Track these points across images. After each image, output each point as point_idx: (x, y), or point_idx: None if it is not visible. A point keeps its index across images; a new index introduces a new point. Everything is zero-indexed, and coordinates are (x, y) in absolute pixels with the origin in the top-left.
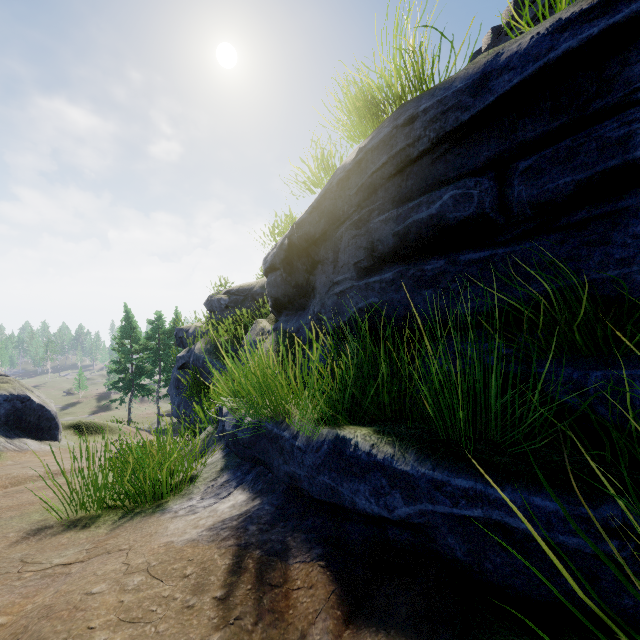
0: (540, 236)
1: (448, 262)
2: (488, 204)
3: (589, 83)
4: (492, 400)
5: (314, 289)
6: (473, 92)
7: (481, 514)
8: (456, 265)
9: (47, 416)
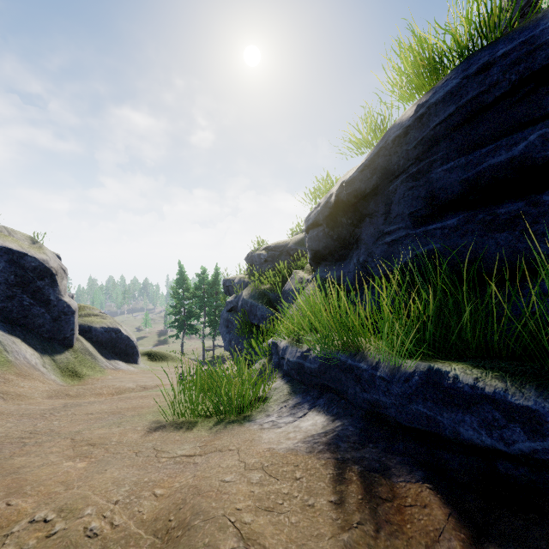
0: None
1: (528, 204)
2: None
3: None
4: None
5: (358, 241)
6: None
7: None
8: (539, 206)
9: (131, 345)
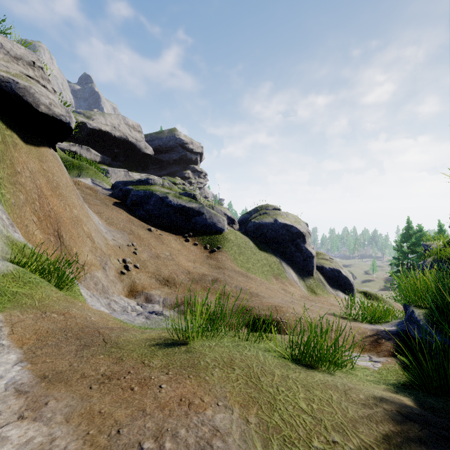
0: None
1: None
2: None
3: None
4: None
5: None
6: None
7: (428, 338)
8: None
9: (348, 283)
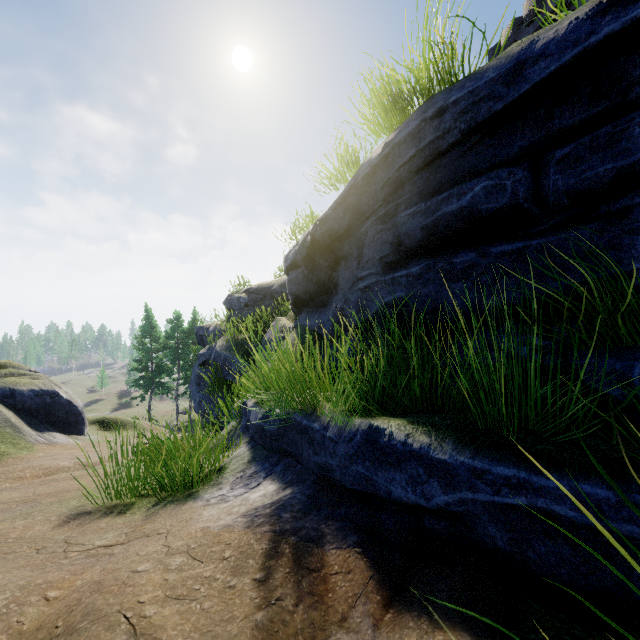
0: (577, 226)
1: (478, 255)
2: (522, 194)
3: (632, 67)
4: (531, 390)
5: (336, 285)
6: (507, 81)
7: (525, 502)
8: (487, 257)
9: (74, 411)
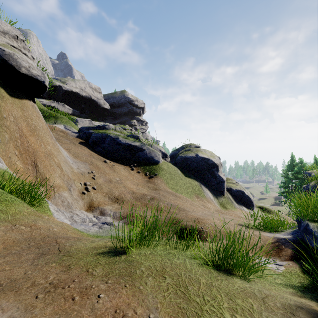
0: None
1: None
2: None
3: None
4: None
5: None
6: None
7: None
8: None
9: (249, 200)
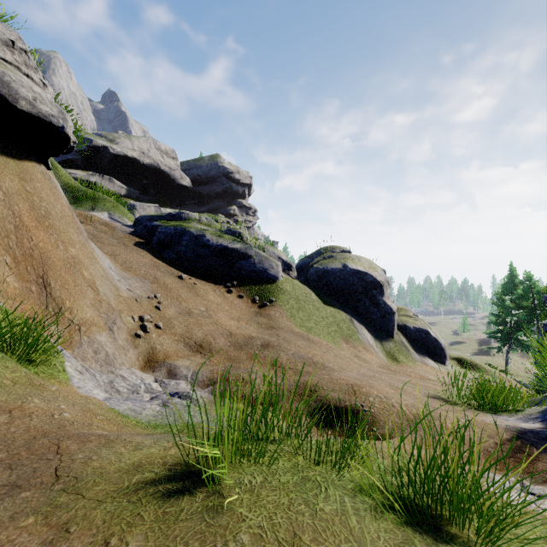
0: None
1: None
2: None
3: None
4: None
5: None
6: None
7: None
8: None
9: (439, 347)
